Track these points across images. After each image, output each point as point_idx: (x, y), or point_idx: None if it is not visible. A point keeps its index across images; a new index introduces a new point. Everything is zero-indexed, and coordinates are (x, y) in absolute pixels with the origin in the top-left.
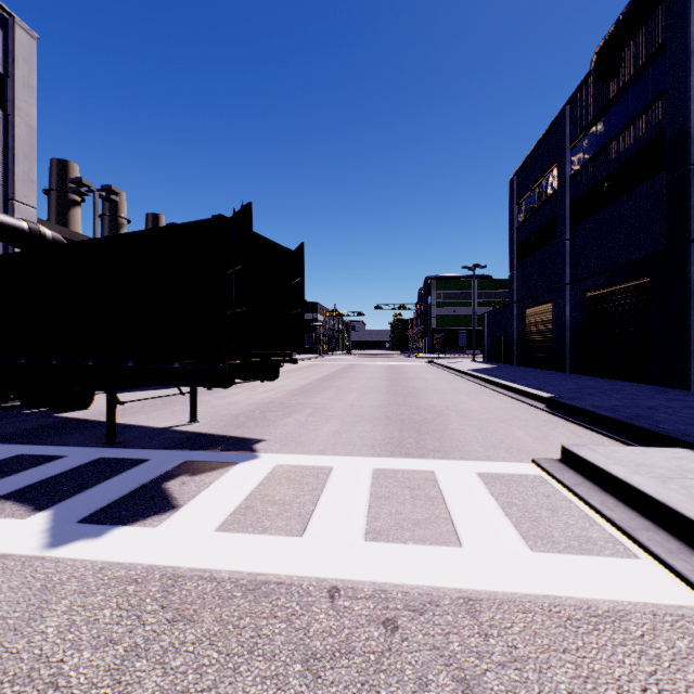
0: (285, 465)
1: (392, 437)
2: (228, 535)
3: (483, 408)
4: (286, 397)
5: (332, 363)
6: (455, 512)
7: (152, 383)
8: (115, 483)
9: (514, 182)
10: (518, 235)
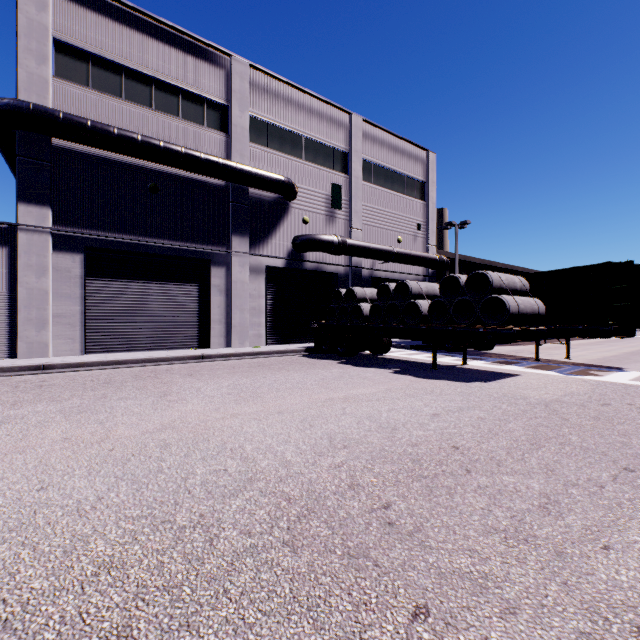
0: None
1: None
2: (634, 381)
3: None
4: (623, 355)
5: None
6: None
7: (558, 336)
8: (563, 369)
9: None
10: None
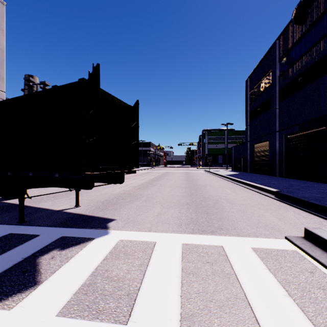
0: (125, 241)
1: (191, 217)
2: (65, 321)
3: (240, 197)
4: (132, 190)
5: (157, 171)
6: (249, 291)
7: (46, 185)
8: (6, 257)
9: (248, 81)
10: (250, 108)
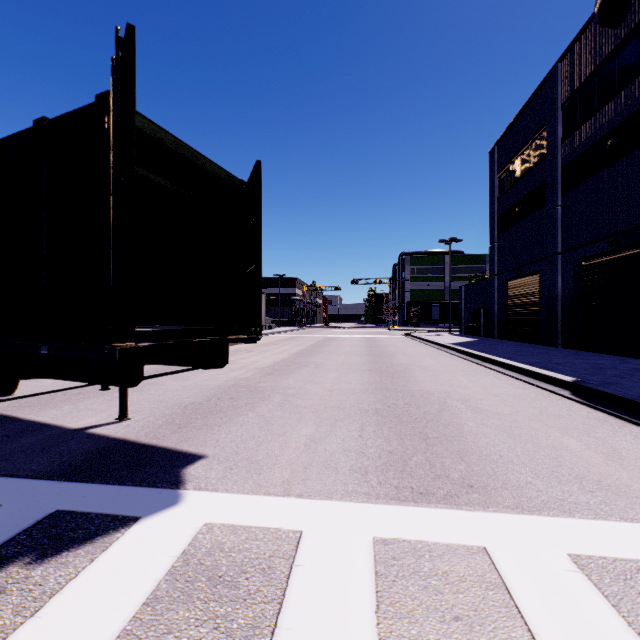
0: (218, 527)
1: (390, 451)
2: None
3: (492, 395)
4: (255, 378)
5: (310, 336)
6: None
7: (33, 374)
8: None
9: (495, 152)
10: (500, 206)
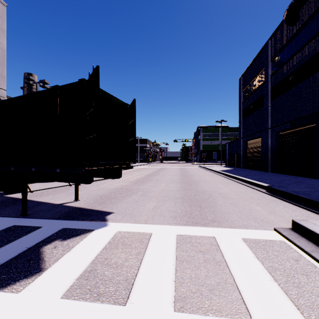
0: (122, 232)
1: (186, 211)
2: (69, 302)
3: (232, 191)
4: (129, 185)
5: (153, 167)
6: (237, 277)
7: (48, 180)
8: (11, 246)
9: (241, 79)
10: (243, 105)
